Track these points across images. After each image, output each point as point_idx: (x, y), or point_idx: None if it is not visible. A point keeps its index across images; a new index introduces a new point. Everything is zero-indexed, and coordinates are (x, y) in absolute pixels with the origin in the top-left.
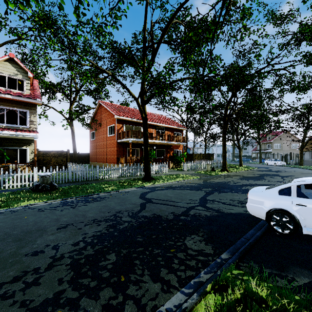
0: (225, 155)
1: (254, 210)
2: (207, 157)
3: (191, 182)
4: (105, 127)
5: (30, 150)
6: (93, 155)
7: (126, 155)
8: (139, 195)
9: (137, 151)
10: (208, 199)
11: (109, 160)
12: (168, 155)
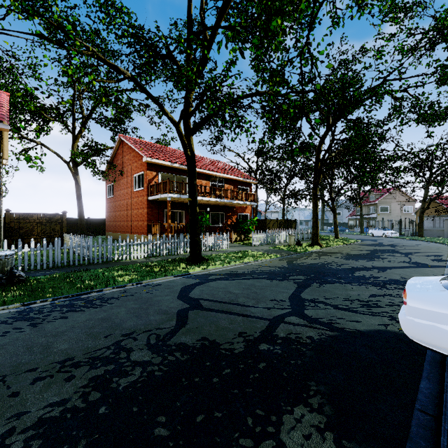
0: (317, 221)
1: (424, 333)
2: (287, 224)
3: (268, 264)
4: (129, 176)
5: None
6: (111, 222)
7: (163, 221)
8: (177, 292)
9: (181, 216)
10: (304, 297)
11: (136, 228)
12: (229, 222)
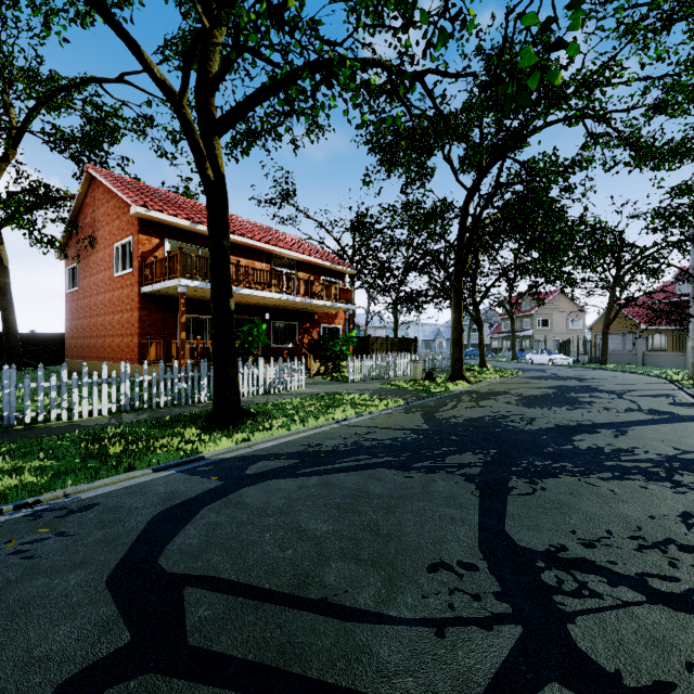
0: (460, 338)
1: None
2: (403, 346)
3: (385, 422)
4: (106, 248)
5: None
6: (74, 339)
7: (176, 337)
8: (125, 544)
9: None
10: (525, 543)
11: (119, 351)
12: (306, 340)
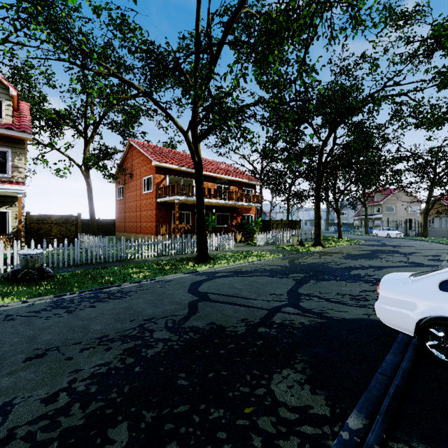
0: (319, 222)
1: (392, 317)
2: (291, 225)
3: (270, 263)
4: (138, 179)
5: (14, 213)
6: (121, 223)
7: (171, 222)
8: (187, 287)
9: (188, 217)
10: (301, 292)
11: (145, 229)
12: (234, 223)
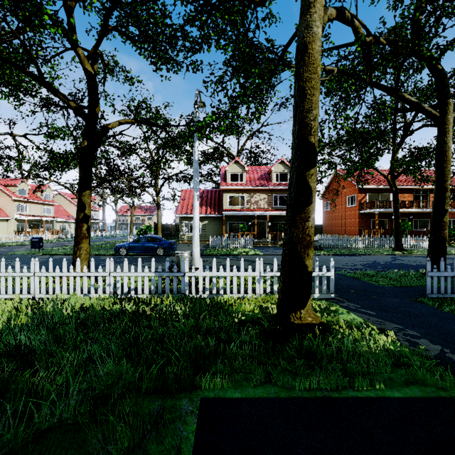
0: None
1: None
2: None
3: None
4: (343, 197)
5: None
6: (327, 227)
7: (370, 227)
8: (389, 257)
9: (384, 222)
10: None
11: (349, 232)
12: None
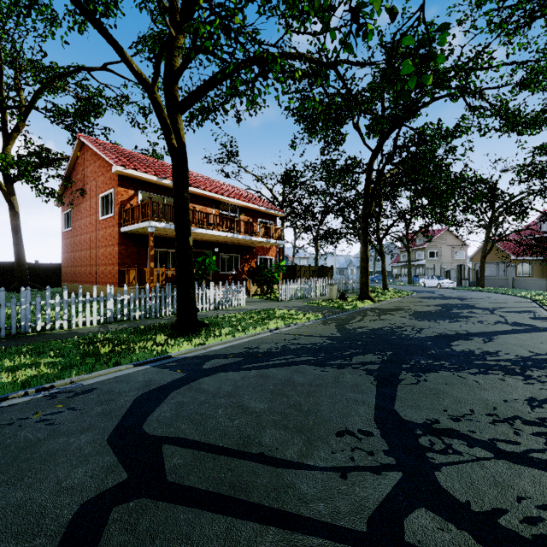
0: (367, 267)
1: None
2: (322, 272)
3: (307, 331)
4: (93, 198)
5: None
6: (69, 267)
7: (147, 266)
8: (118, 416)
9: None
10: (408, 418)
11: (103, 277)
12: (246, 268)
